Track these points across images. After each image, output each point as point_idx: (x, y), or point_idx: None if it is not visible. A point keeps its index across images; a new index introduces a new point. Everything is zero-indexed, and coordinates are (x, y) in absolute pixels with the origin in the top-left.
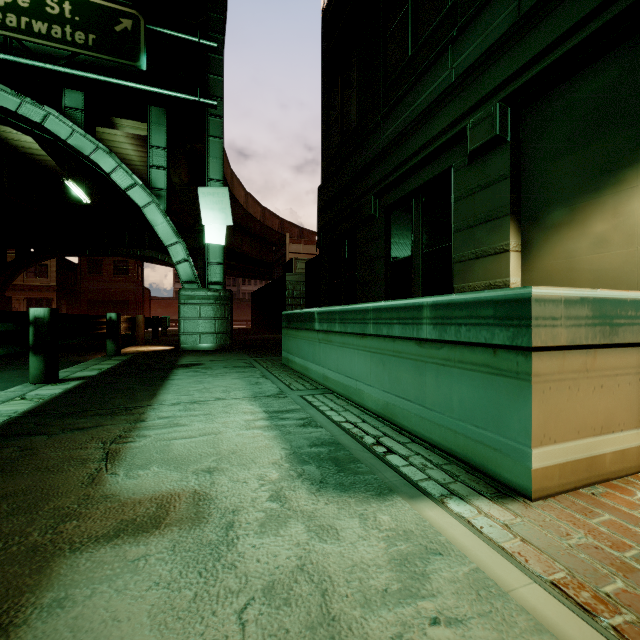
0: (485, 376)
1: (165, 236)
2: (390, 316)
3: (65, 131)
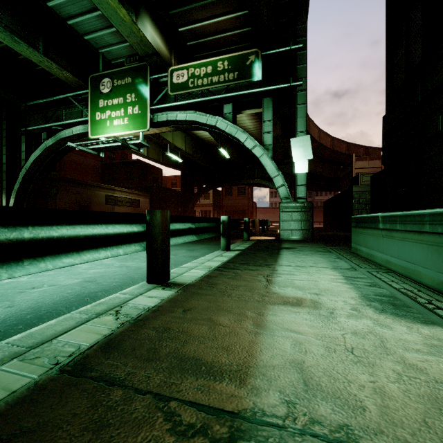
0: None
1: (271, 172)
2: None
3: (224, 126)
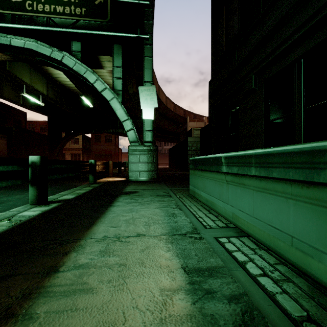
0: None
1: (121, 116)
2: None
3: (72, 63)
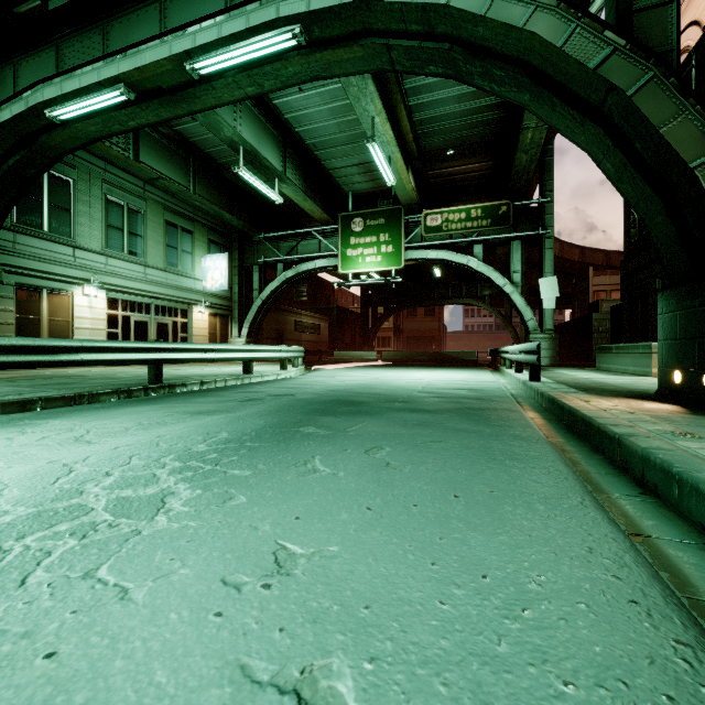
0: (648, 358)
1: (520, 307)
2: (634, 347)
3: (476, 265)
